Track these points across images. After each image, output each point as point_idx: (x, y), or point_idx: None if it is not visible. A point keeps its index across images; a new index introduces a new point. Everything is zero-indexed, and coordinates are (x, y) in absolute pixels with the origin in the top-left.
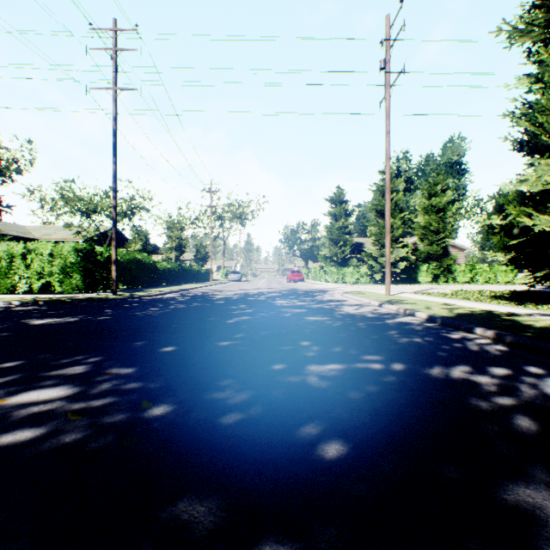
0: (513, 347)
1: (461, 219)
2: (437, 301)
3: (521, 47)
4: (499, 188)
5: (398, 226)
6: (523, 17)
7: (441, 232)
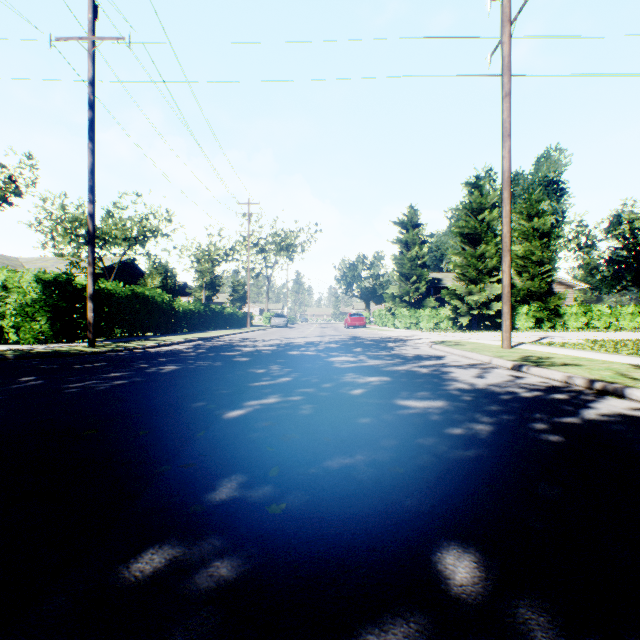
0: None
1: (561, 250)
2: (608, 359)
3: None
4: None
5: (491, 254)
6: None
7: (545, 263)
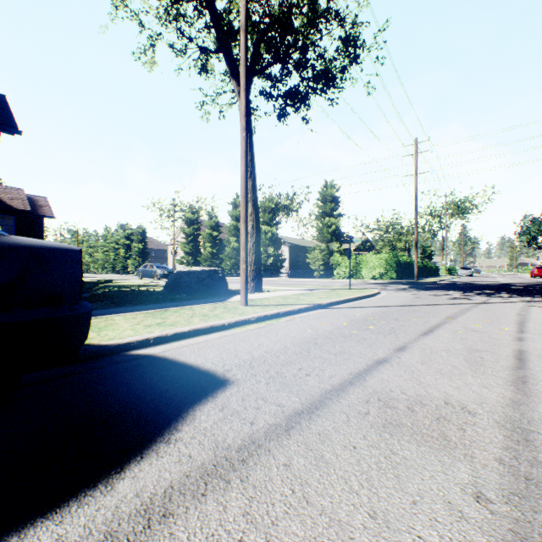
0: None
1: None
2: None
3: None
4: None
5: None
6: None
7: None
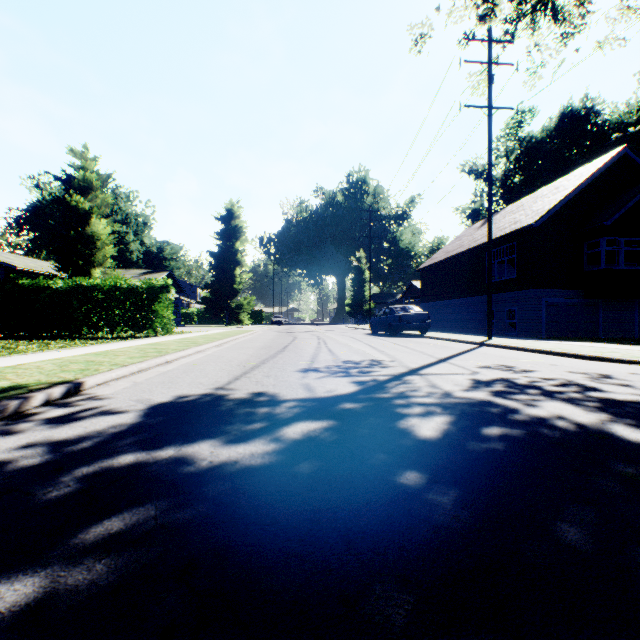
0: None
1: None
2: None
3: None
4: None
5: None
6: None
7: None
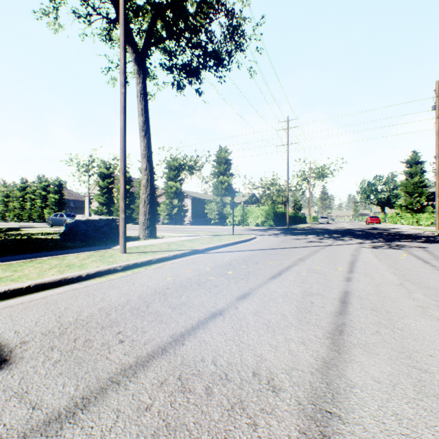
0: None
1: None
2: None
3: None
4: None
5: None
6: None
7: None
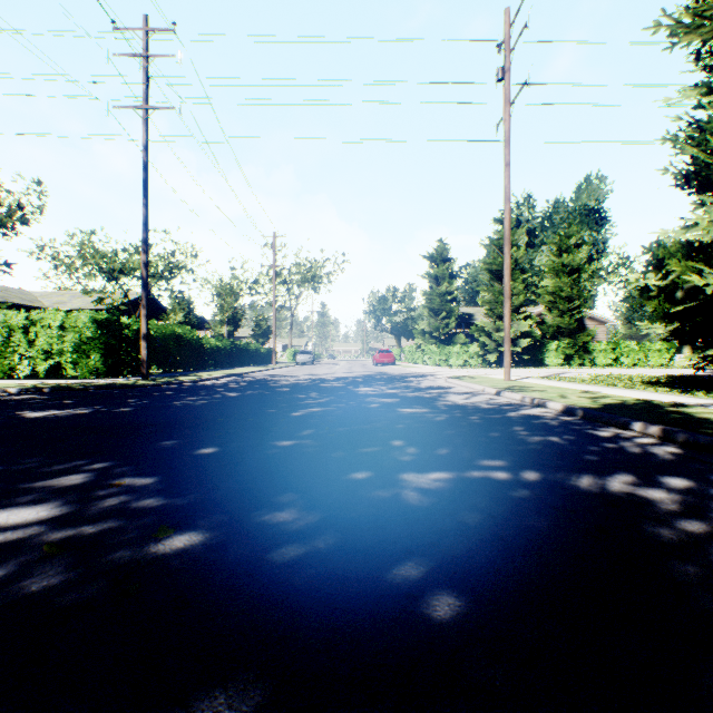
0: (689, 449)
1: (600, 283)
2: (574, 388)
3: (686, 49)
4: (658, 237)
5: (519, 291)
6: (690, 7)
7: (575, 299)
